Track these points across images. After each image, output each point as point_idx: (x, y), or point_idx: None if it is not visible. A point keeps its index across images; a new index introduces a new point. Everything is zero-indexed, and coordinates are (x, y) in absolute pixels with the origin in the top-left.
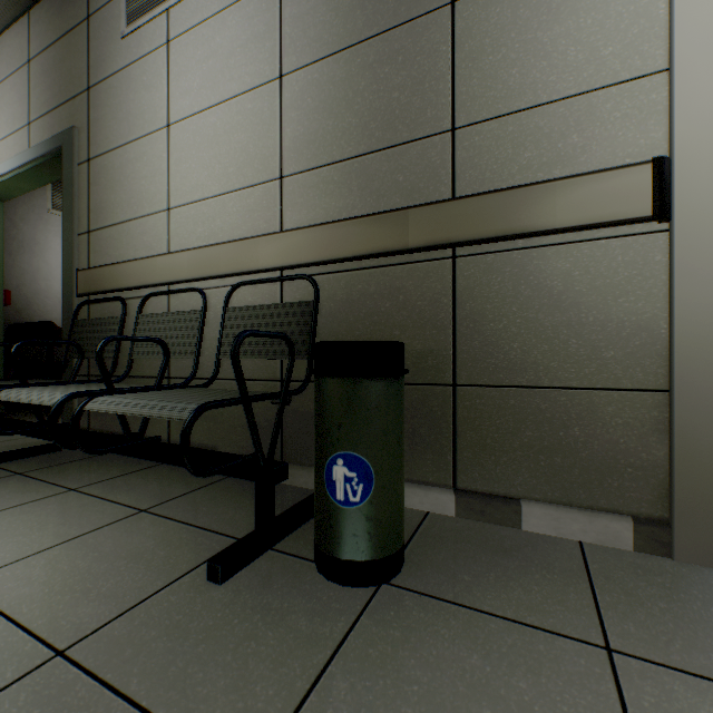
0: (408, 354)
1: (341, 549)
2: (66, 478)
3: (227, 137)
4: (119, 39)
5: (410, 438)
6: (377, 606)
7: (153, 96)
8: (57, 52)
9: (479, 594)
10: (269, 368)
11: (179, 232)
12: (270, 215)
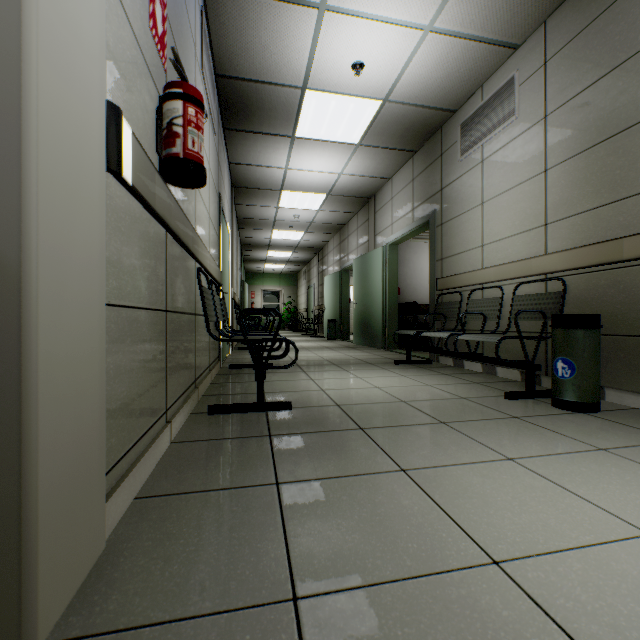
0: (625, 319)
1: (559, 395)
2: (440, 371)
3: (514, 206)
4: (456, 163)
5: (626, 366)
6: (572, 414)
7: (473, 189)
8: (425, 174)
9: (630, 423)
10: (537, 326)
11: (488, 257)
12: (538, 245)
